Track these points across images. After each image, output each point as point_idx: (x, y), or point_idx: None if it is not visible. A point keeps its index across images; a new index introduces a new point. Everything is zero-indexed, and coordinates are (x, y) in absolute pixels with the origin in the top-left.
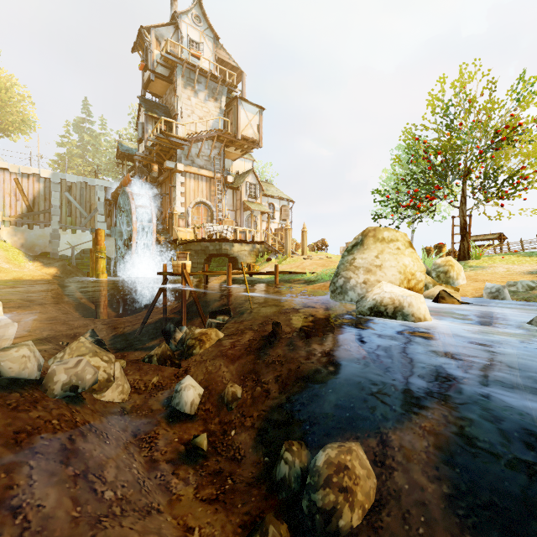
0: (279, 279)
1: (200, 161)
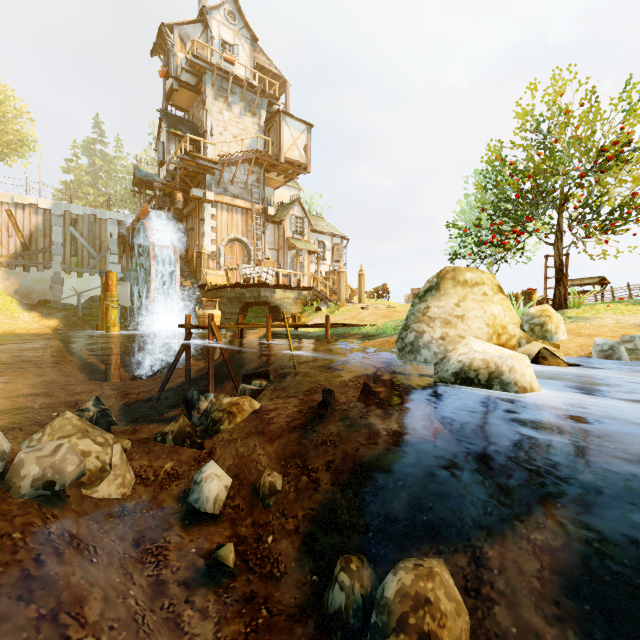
0: (331, 333)
1: (235, 189)
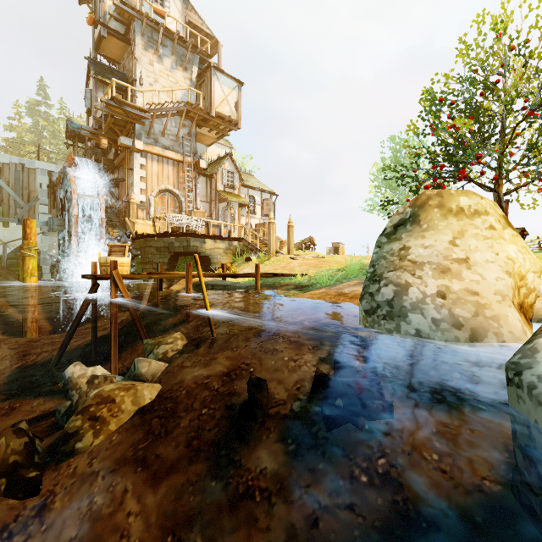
0: (261, 284)
1: (166, 141)
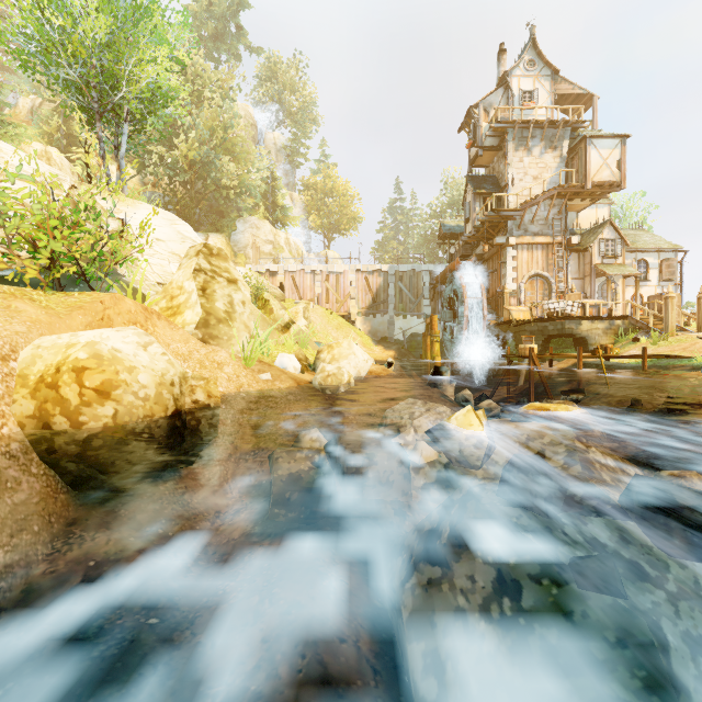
0: (650, 365)
1: (535, 227)
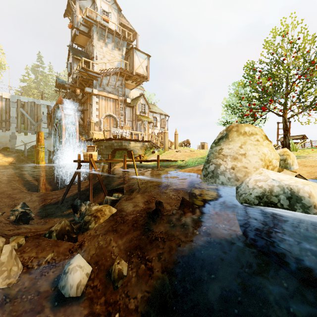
0: (160, 165)
1: (109, 88)
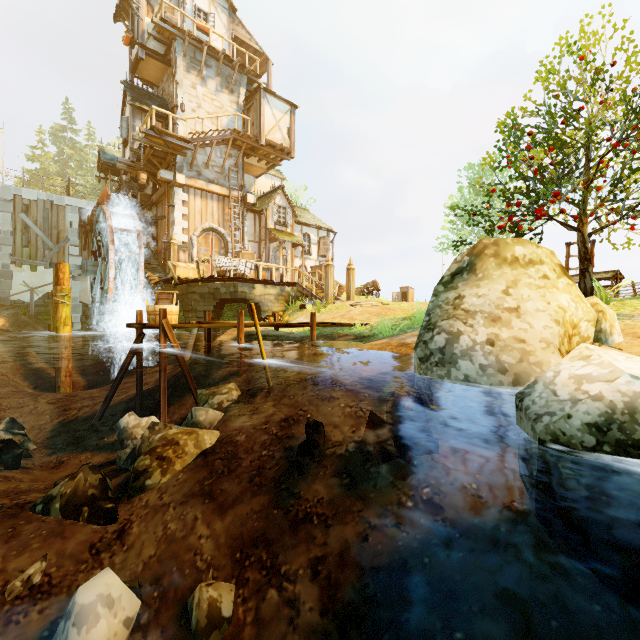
0: (318, 334)
1: (210, 173)
